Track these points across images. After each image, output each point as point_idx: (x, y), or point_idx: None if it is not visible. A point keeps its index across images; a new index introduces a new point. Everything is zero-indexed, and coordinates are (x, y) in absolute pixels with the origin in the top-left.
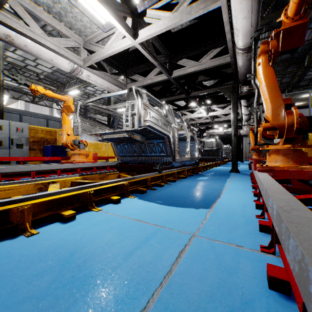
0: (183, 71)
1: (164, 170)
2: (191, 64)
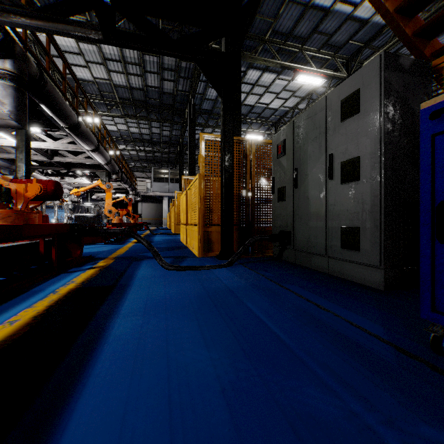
0: (64, 159)
1: None
2: (71, 156)
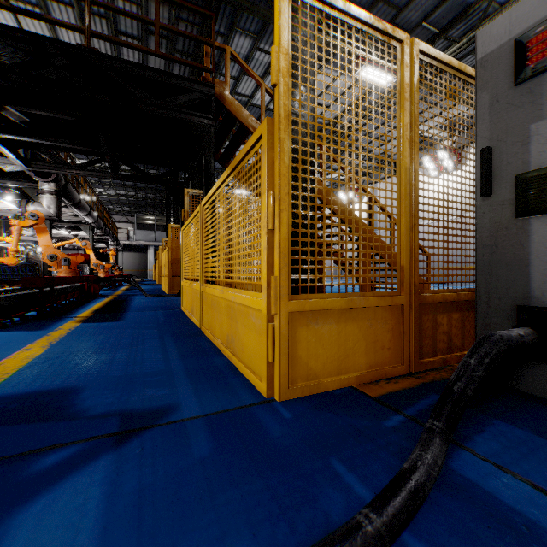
0: None
1: None
2: None
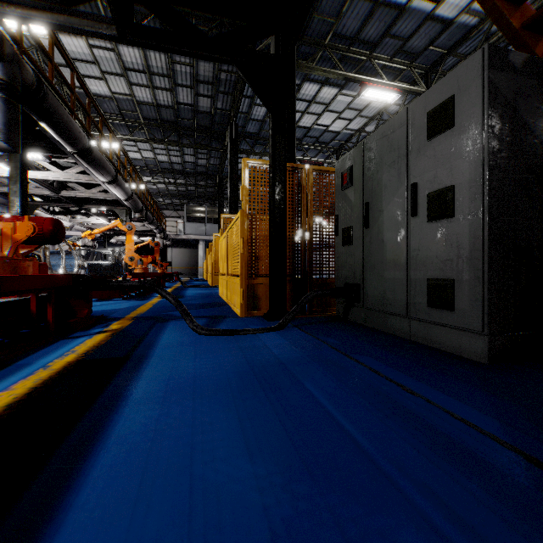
0: (74, 194)
1: None
2: (83, 190)
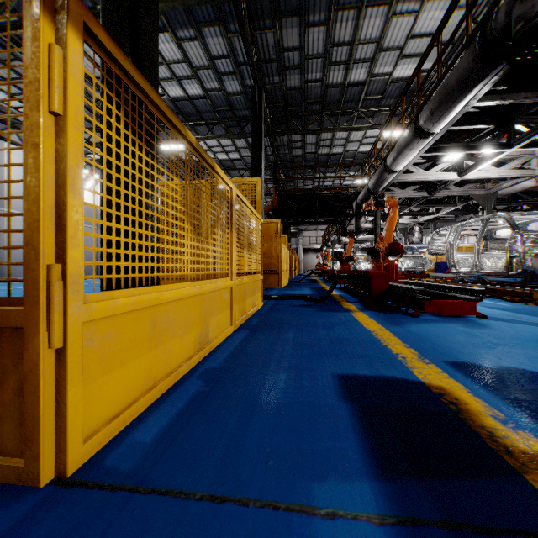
0: None
1: (504, 286)
2: None
